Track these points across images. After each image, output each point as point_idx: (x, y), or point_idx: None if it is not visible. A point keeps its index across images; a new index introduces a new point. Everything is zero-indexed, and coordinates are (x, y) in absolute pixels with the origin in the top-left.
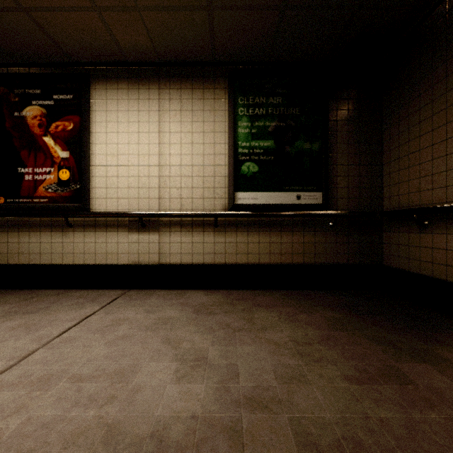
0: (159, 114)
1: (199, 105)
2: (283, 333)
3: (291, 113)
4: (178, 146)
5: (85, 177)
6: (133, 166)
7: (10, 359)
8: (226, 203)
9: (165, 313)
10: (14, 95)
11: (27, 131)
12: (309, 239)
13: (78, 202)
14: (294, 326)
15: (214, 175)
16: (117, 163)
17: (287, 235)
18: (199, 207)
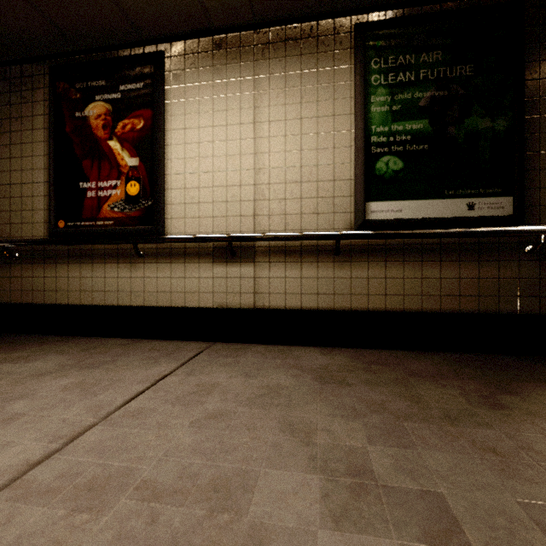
0: (254, 97)
1: (311, 77)
2: (495, 430)
3: (459, 74)
4: (281, 140)
5: (159, 190)
6: (219, 172)
7: (54, 440)
8: (352, 219)
9: (271, 378)
10: (75, 91)
11: (89, 135)
12: (489, 273)
13: (150, 224)
14: (506, 417)
15: (333, 178)
16: (198, 170)
17: (450, 266)
18: (312, 226)
